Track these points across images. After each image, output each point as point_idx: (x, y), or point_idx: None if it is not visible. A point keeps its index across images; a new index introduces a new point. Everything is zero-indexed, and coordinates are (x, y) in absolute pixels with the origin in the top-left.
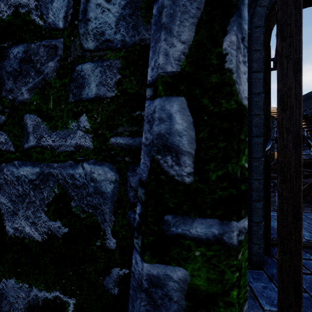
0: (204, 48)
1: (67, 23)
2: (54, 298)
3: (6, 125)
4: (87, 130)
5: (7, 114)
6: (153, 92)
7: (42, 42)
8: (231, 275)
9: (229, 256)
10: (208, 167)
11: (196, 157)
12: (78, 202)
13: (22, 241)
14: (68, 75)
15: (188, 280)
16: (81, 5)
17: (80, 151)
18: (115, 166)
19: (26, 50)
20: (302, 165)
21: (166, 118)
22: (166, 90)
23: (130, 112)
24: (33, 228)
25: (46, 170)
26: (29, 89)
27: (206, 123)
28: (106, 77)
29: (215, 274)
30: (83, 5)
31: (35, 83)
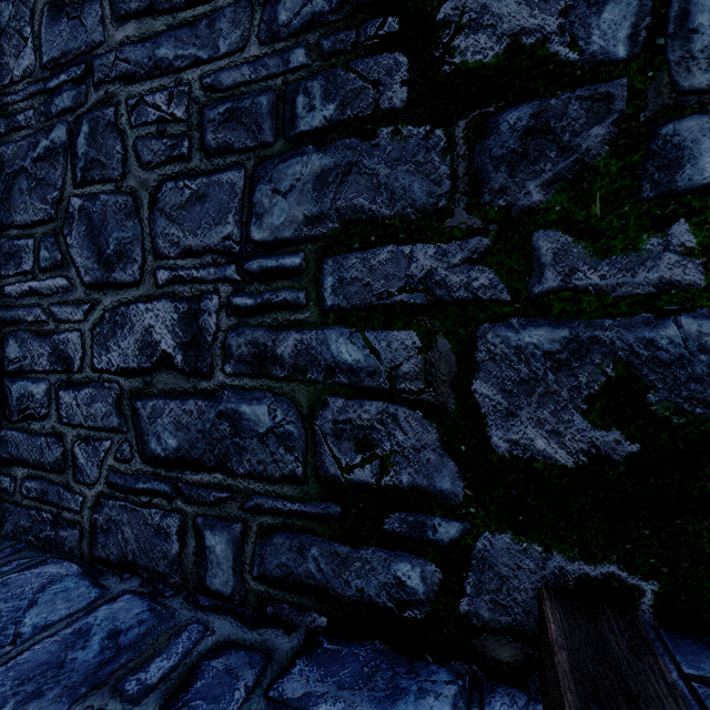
0: None
1: (637, 47)
2: (605, 577)
3: (491, 254)
4: (689, 251)
5: (493, 235)
6: None
7: (575, 92)
8: None
9: None
10: None
11: None
12: (665, 394)
13: (528, 465)
14: (641, 148)
15: None
16: (672, 6)
17: (670, 294)
18: None
19: (537, 113)
20: None
21: None
22: None
23: None
24: (553, 442)
25: (583, 334)
26: (545, 184)
27: None
28: None
29: None
30: (679, 5)
31: (558, 171)
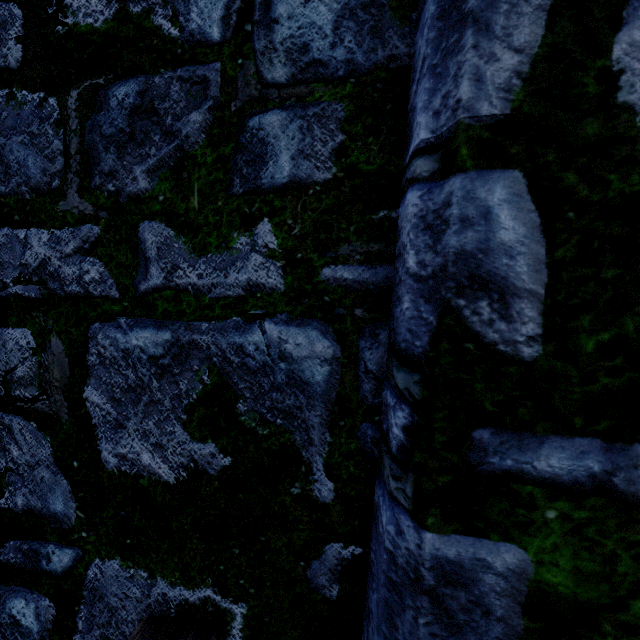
0: (567, 61)
1: (229, 30)
2: (202, 602)
3: (101, 245)
4: (272, 252)
5: (103, 223)
6: (440, 164)
7: (177, 72)
8: (633, 565)
9: (627, 522)
10: (577, 324)
11: (547, 301)
12: (252, 403)
13: (135, 482)
14: (232, 139)
15: (529, 572)
16: None
17: (256, 297)
18: (332, 327)
19: (143, 91)
20: None
21: (477, 218)
22: (477, 156)
23: (366, 212)
24: (157, 456)
25: (184, 337)
26: (150, 170)
27: (573, 227)
28: (313, 140)
29: (594, 562)
30: None
31: (161, 156)
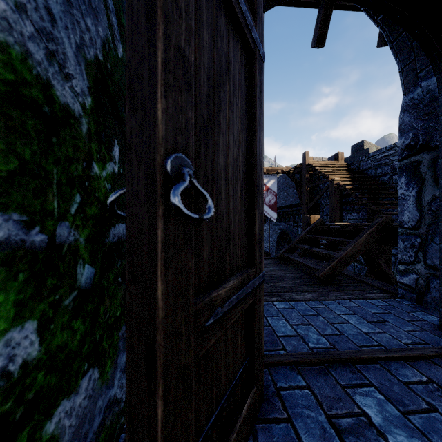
0: None
1: None
2: None
3: None
4: None
5: None
6: None
7: None
8: None
9: None
10: None
11: None
12: None
13: None
14: None
15: None
16: None
17: None
18: None
19: None
20: (158, 240)
21: None
22: None
23: None
24: None
25: None
26: None
27: None
28: None
29: None
30: None
31: None
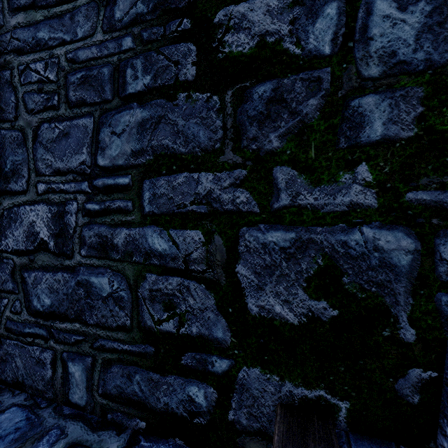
0: None
1: (336, 47)
2: (317, 398)
3: (247, 181)
4: (368, 183)
5: (249, 168)
6: None
7: (299, 75)
8: None
9: None
10: None
11: None
12: (353, 277)
13: (270, 322)
14: (339, 114)
15: None
16: (358, 21)
17: (356, 212)
18: (414, 231)
19: (276, 88)
20: None
21: None
22: None
23: (441, 156)
24: (286, 307)
25: (304, 236)
26: (281, 135)
27: None
28: (399, 112)
29: None
30: (362, 21)
31: (288, 127)
